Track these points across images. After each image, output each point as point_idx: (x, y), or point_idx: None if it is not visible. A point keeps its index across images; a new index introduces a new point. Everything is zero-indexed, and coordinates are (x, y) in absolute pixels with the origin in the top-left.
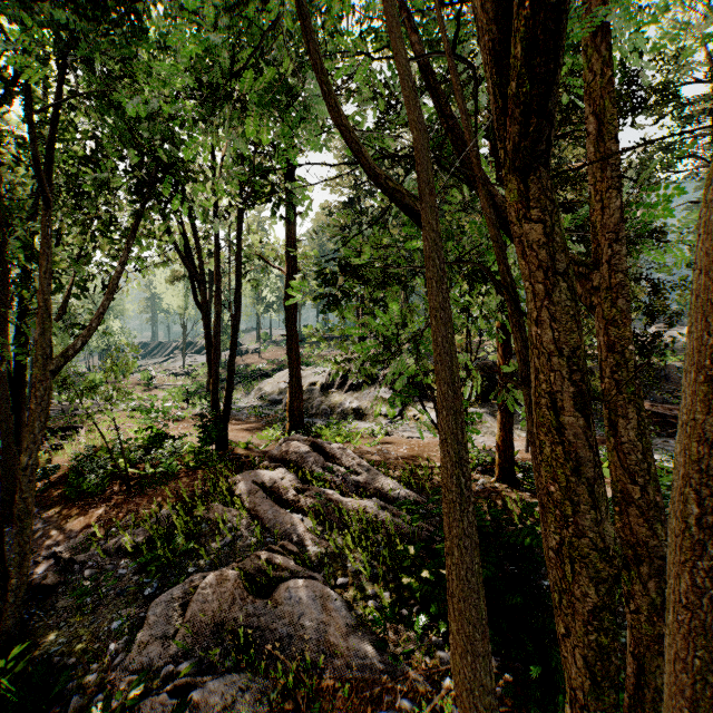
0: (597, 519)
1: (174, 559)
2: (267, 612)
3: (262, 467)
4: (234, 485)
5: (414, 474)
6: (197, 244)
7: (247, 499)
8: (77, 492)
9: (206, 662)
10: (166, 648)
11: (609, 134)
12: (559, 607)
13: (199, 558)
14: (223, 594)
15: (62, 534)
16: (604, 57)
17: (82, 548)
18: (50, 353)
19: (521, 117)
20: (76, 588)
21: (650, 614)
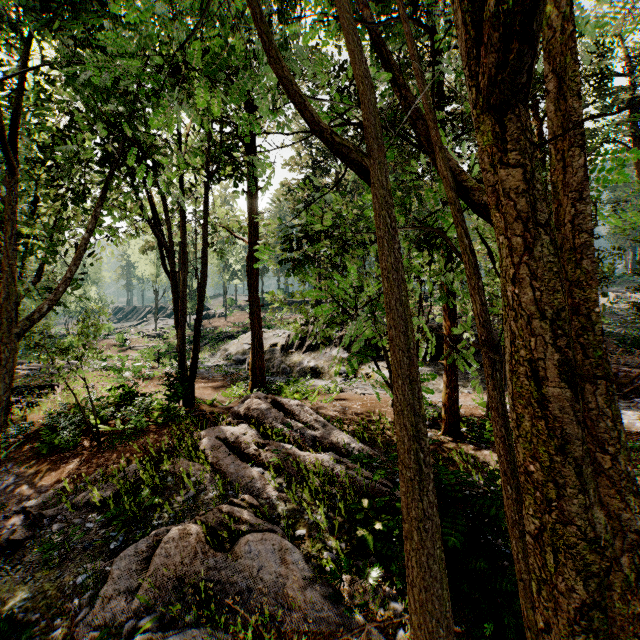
0: (588, 505)
1: (139, 513)
2: (228, 565)
3: (225, 423)
4: (199, 440)
5: (367, 428)
6: (166, 215)
7: (211, 454)
8: (50, 448)
9: (168, 616)
10: (129, 603)
11: (574, 90)
12: (539, 599)
13: (164, 512)
14: (185, 548)
15: (34, 488)
16: (567, 12)
17: (52, 503)
18: (16, 317)
19: (504, 41)
20: (44, 542)
21: (623, 592)
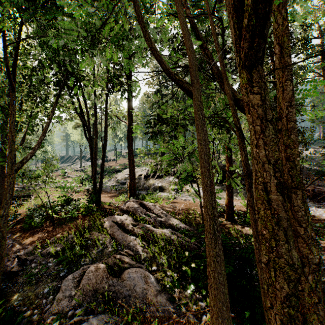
0: (289, 249)
1: (74, 258)
2: (119, 284)
3: (116, 214)
4: (103, 222)
5: (187, 217)
6: (86, 110)
7: (109, 229)
8: (29, 226)
9: (89, 308)
10: (70, 302)
11: (287, 53)
12: (267, 293)
13: (87, 258)
14: (97, 275)
15: (22, 246)
16: (284, 16)
17: (31, 253)
18: (14, 161)
19: (250, 38)
20: (27, 273)
21: (309, 292)
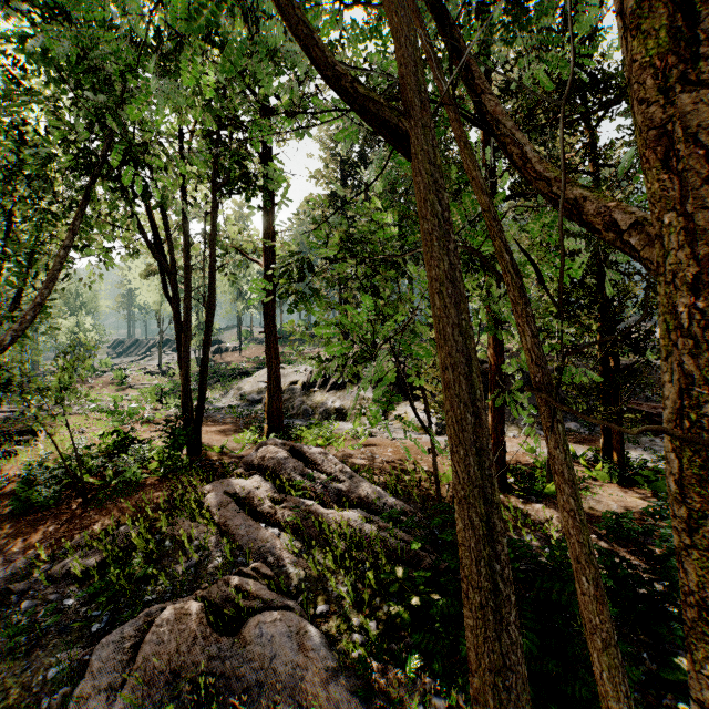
0: None
1: (129, 587)
2: (234, 653)
3: (236, 475)
4: (204, 496)
5: (401, 479)
6: (167, 233)
7: (218, 513)
8: (26, 507)
9: None
10: (111, 702)
11: None
12: None
13: (158, 585)
14: (182, 632)
15: (3, 556)
16: None
17: (25, 574)
18: None
19: None
20: (11, 625)
21: None
